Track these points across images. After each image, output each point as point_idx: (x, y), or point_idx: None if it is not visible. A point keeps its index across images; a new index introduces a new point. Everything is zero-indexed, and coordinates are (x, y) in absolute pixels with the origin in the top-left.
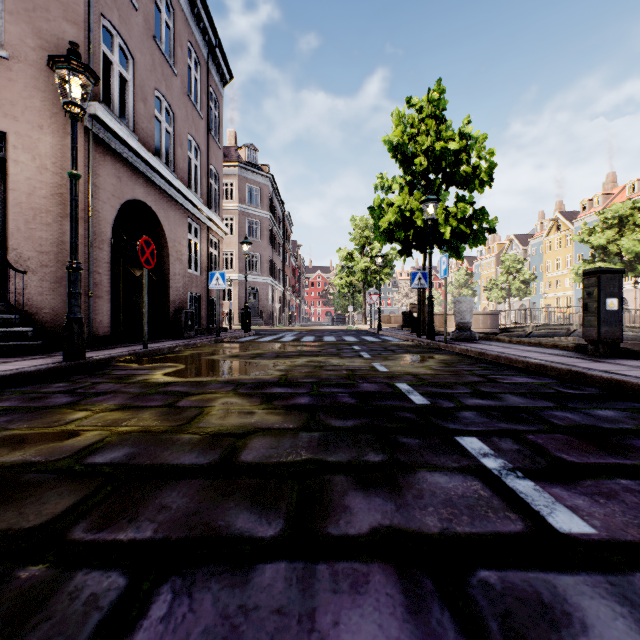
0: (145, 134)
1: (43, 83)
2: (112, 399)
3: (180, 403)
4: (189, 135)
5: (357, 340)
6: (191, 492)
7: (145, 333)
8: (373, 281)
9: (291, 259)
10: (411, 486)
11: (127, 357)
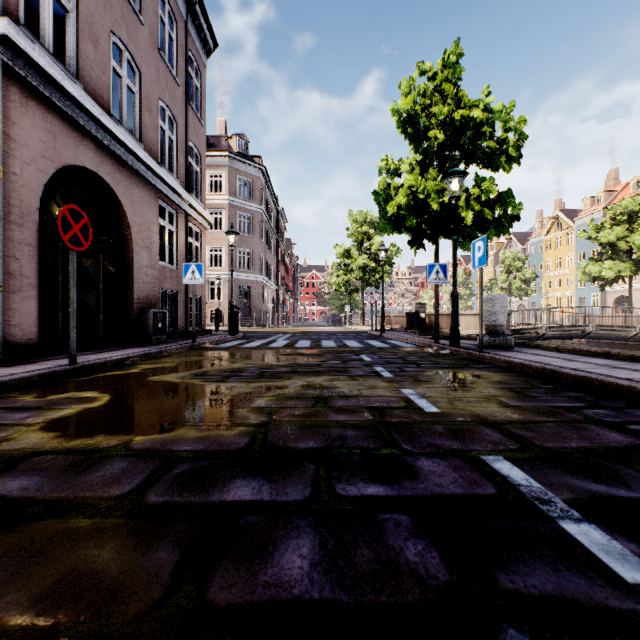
0: (95, 85)
1: None
2: None
3: None
4: (161, 101)
5: (362, 346)
6: None
7: (72, 342)
8: (372, 279)
9: (285, 257)
10: None
11: (33, 380)
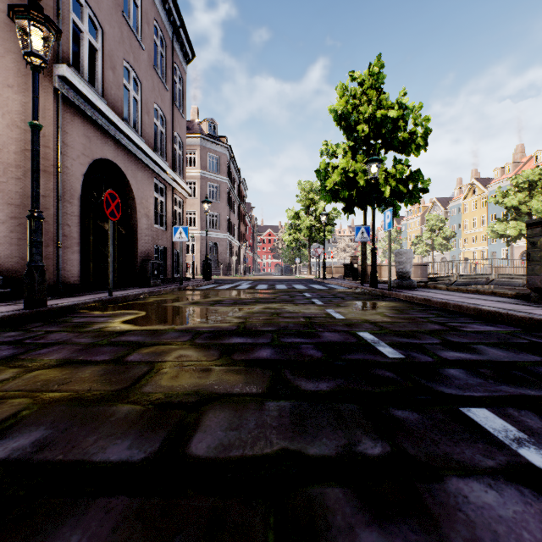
0: (114, 100)
1: (13, 44)
2: (57, 352)
3: (129, 357)
4: (155, 104)
5: (306, 288)
6: (103, 533)
7: (110, 281)
8: (317, 237)
9: (246, 218)
10: (451, 515)
11: (91, 304)
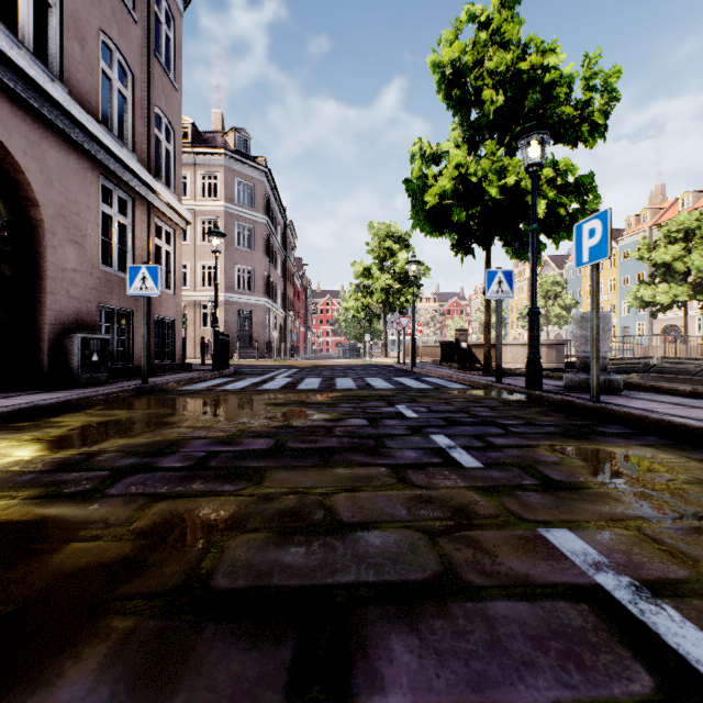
0: None
1: None
2: None
3: None
4: (105, 35)
5: (392, 386)
6: None
7: None
8: (396, 303)
9: (295, 279)
10: None
11: None
